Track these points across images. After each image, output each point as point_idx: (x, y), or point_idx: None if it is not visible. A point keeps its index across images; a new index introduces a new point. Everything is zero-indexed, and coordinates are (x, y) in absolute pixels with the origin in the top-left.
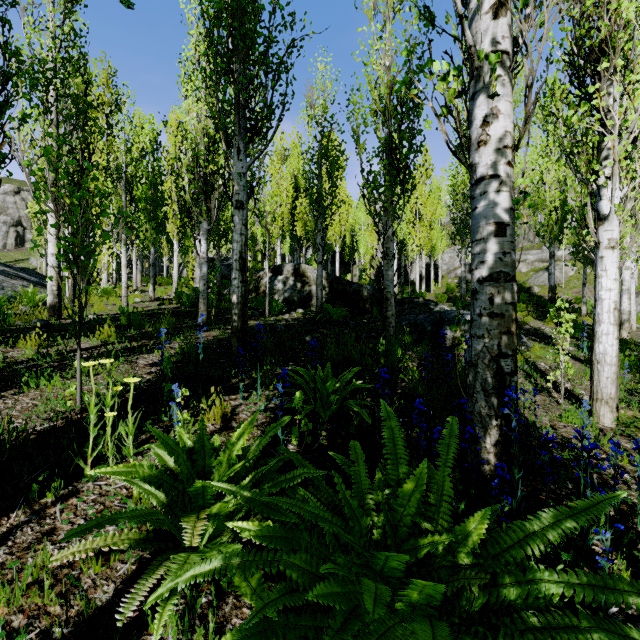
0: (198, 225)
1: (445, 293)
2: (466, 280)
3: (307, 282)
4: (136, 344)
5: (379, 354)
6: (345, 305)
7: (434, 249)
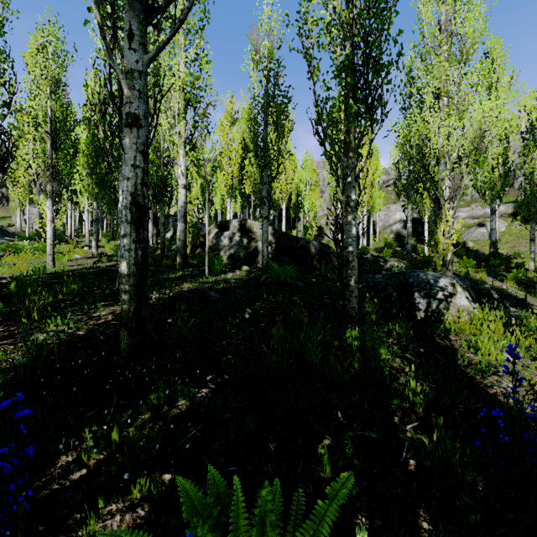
0: (116, 170)
1: (384, 247)
2: (402, 235)
3: (253, 238)
4: None
5: (347, 348)
6: (292, 261)
7: (373, 207)
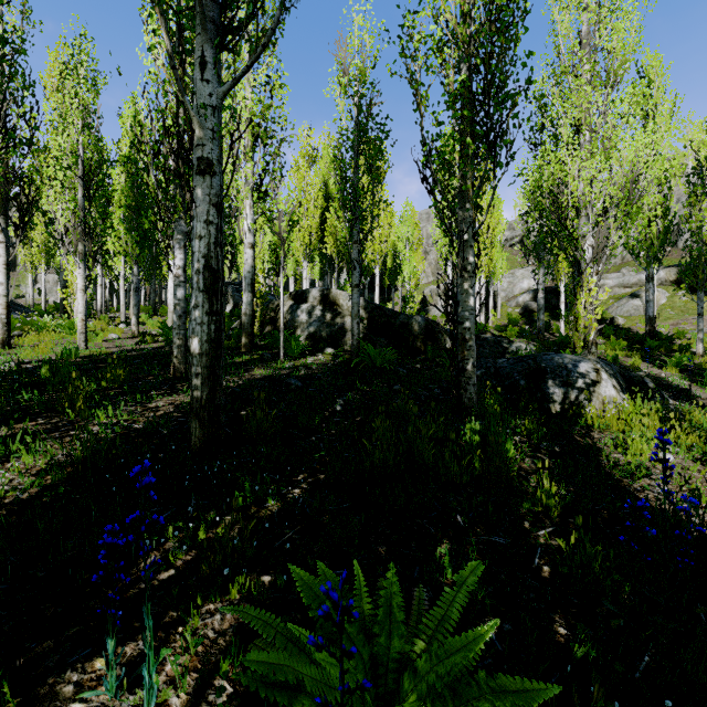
0: (170, 226)
1: (507, 325)
2: (531, 309)
3: (339, 312)
4: (10, 431)
5: (466, 445)
6: (389, 342)
7: (493, 272)
